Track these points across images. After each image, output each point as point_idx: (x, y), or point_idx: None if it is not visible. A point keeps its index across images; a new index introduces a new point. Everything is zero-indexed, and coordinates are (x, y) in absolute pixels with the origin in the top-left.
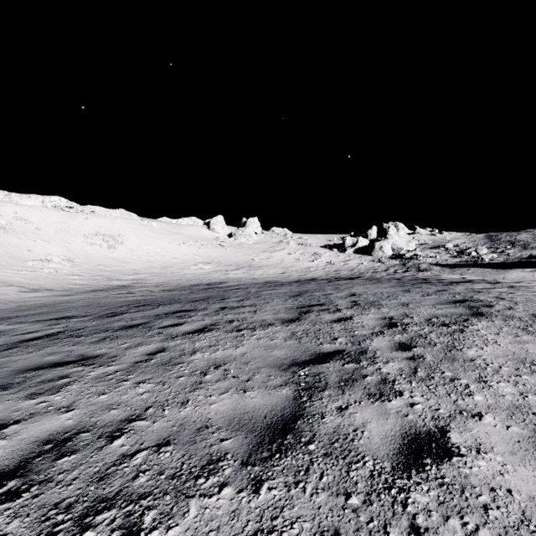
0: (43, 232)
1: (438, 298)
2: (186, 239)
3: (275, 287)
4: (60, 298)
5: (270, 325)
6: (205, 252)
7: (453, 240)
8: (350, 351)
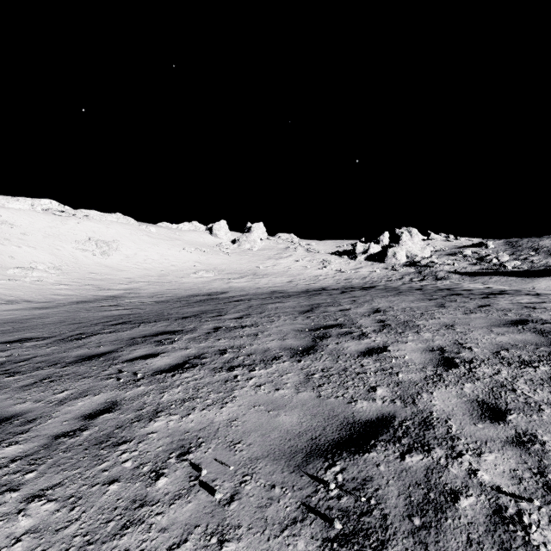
0: (29, 237)
1: (487, 317)
2: (186, 245)
3: (282, 299)
4: (36, 311)
5: (274, 359)
6: (207, 259)
7: (471, 247)
8: (404, 419)
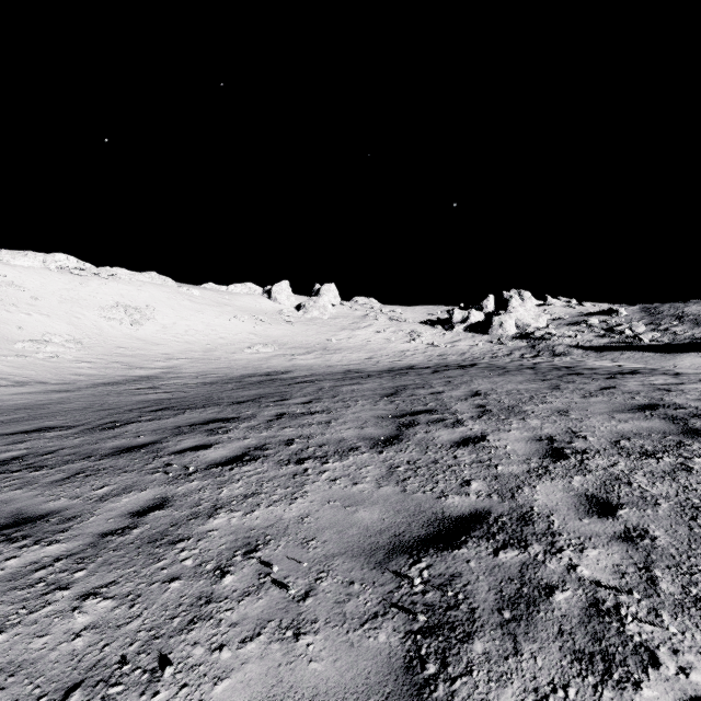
0: (41, 302)
1: (610, 401)
2: (238, 312)
3: (360, 380)
4: (53, 395)
5: (351, 450)
6: (264, 330)
7: (598, 314)
8: (500, 514)
